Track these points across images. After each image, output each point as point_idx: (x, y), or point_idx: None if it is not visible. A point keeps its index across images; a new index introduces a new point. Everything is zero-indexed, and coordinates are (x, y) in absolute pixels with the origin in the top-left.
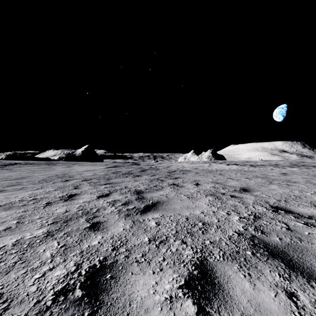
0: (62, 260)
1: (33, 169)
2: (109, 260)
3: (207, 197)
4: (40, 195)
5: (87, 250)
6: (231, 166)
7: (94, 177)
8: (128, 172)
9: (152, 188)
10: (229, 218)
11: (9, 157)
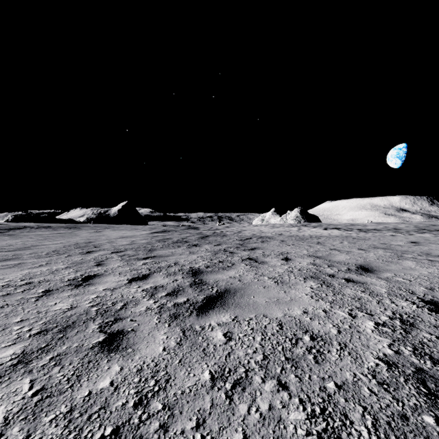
0: (21, 438)
1: (47, 234)
2: (123, 438)
3: (307, 281)
4: (40, 276)
5: (83, 404)
6: (331, 231)
7: (130, 248)
8: (182, 239)
9: (216, 265)
10: (358, 326)
11: (18, 218)
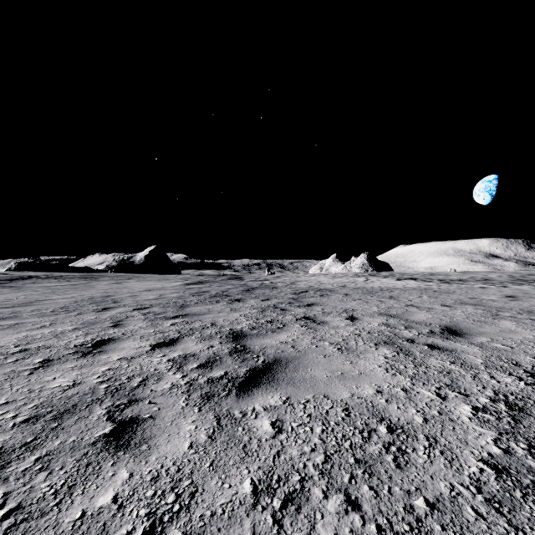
0: None
1: (56, 286)
2: None
3: (379, 348)
4: (40, 341)
5: (71, 532)
6: (406, 282)
7: (156, 303)
8: (221, 292)
9: (264, 326)
10: (450, 412)
11: (22, 266)
